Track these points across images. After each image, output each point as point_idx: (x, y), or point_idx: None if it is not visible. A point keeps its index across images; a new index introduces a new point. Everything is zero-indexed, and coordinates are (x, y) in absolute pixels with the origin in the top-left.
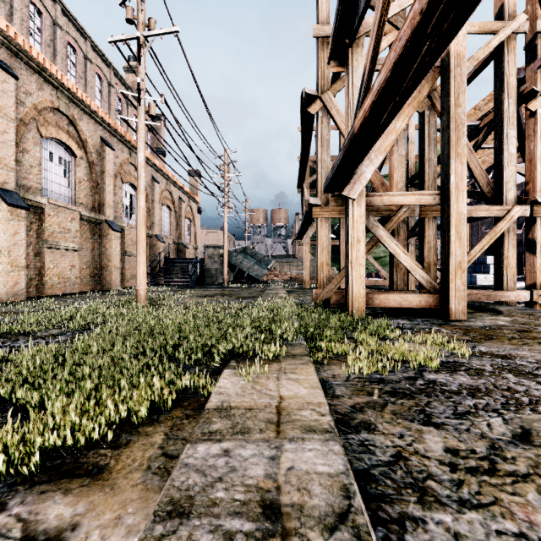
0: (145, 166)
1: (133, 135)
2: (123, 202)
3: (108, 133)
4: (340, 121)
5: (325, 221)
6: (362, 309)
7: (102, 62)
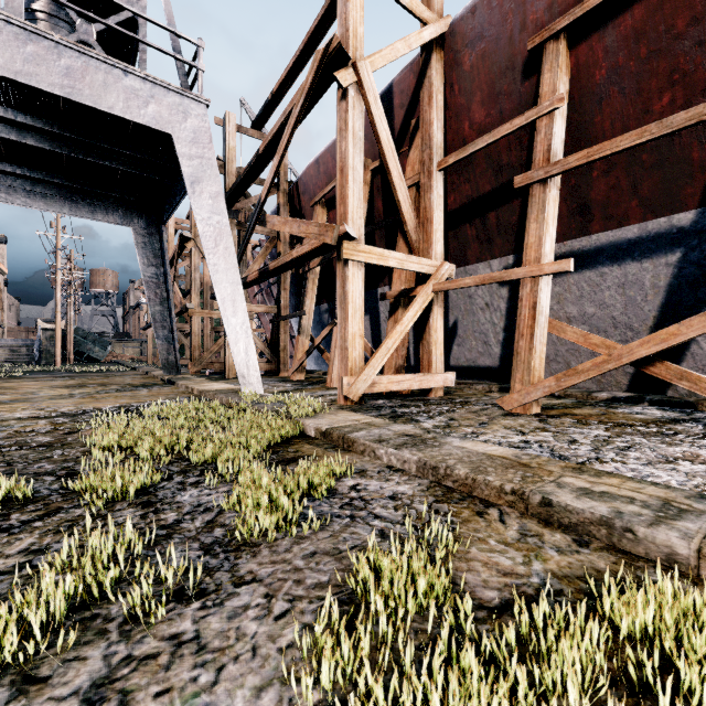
0: None
1: None
2: None
3: None
4: None
5: None
6: None
7: None
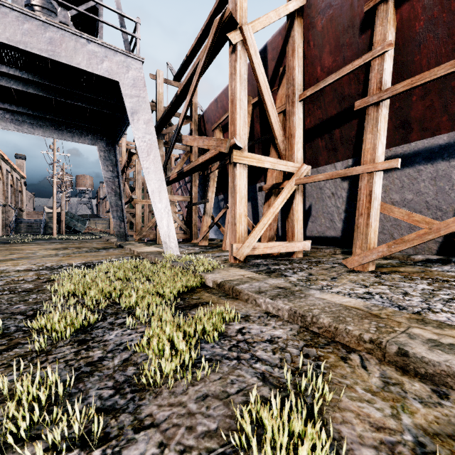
0: (3, 163)
1: None
2: None
3: None
4: None
5: None
6: None
7: None
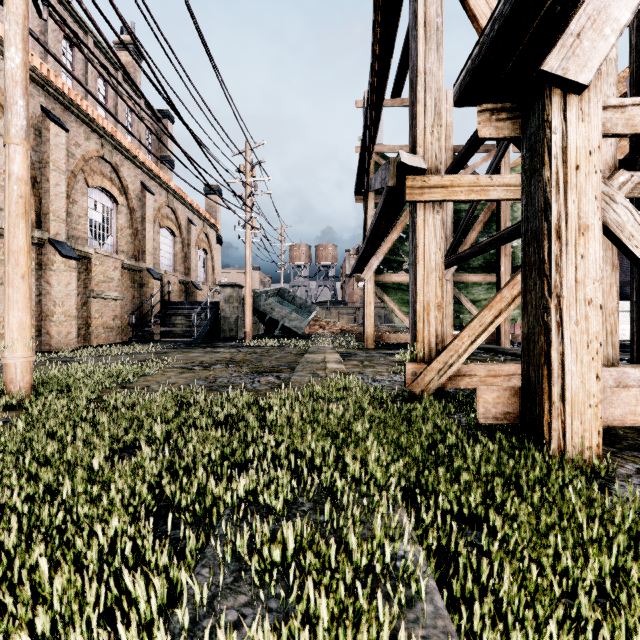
0: (131, 166)
1: (125, 134)
2: (91, 217)
3: (58, 103)
4: None
5: (434, 208)
6: (593, 443)
7: (74, 23)
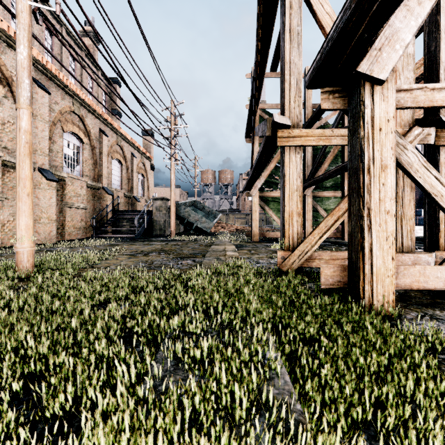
0: (92, 117)
1: (87, 94)
2: (65, 152)
3: (43, 75)
4: (317, 3)
5: (296, 150)
6: (390, 299)
7: (53, 18)
